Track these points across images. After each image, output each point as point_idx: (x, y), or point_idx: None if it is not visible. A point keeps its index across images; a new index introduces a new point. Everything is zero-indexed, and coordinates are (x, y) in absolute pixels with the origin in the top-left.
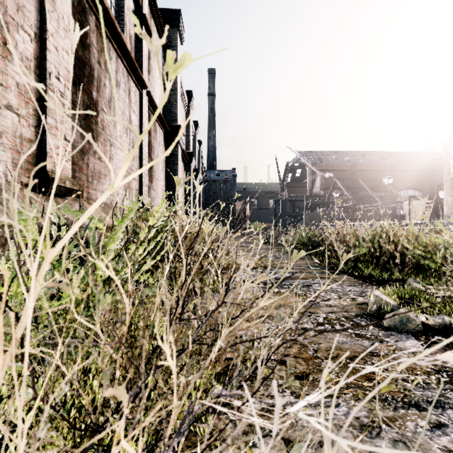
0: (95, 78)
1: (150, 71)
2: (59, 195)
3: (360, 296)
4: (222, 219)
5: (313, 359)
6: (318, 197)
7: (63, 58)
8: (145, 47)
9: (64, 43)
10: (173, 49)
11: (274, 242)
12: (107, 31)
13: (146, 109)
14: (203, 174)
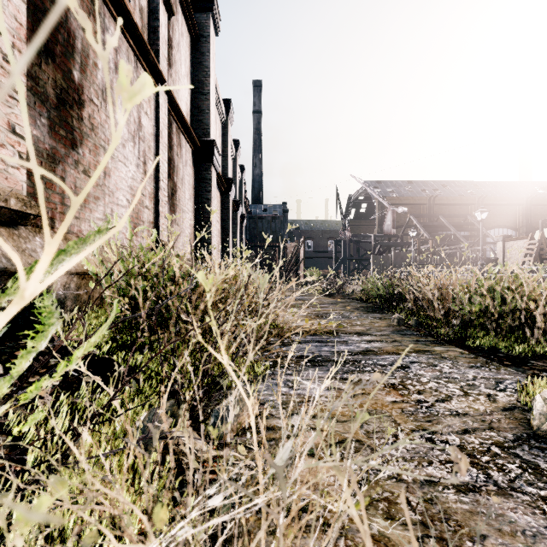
0: (77, 51)
1: (172, 64)
2: (3, 222)
3: (499, 391)
4: (270, 264)
5: None
6: (389, 237)
7: None
8: (163, 28)
9: None
10: (205, 40)
11: (337, 294)
12: None
13: (164, 112)
14: (247, 209)
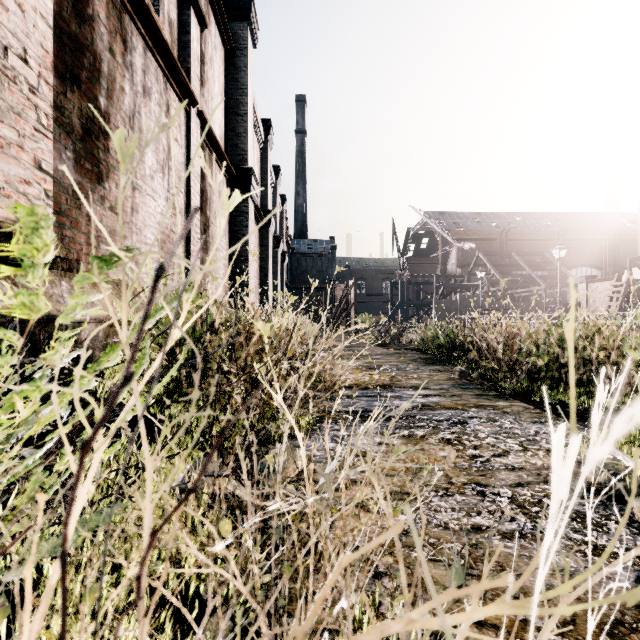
0: (103, 76)
1: (204, 82)
2: None
3: None
4: (316, 309)
5: (521, 633)
6: (454, 277)
7: (35, 26)
8: (195, 42)
9: (38, 1)
10: (242, 53)
11: (393, 343)
12: (127, 2)
13: (196, 138)
14: (288, 245)
